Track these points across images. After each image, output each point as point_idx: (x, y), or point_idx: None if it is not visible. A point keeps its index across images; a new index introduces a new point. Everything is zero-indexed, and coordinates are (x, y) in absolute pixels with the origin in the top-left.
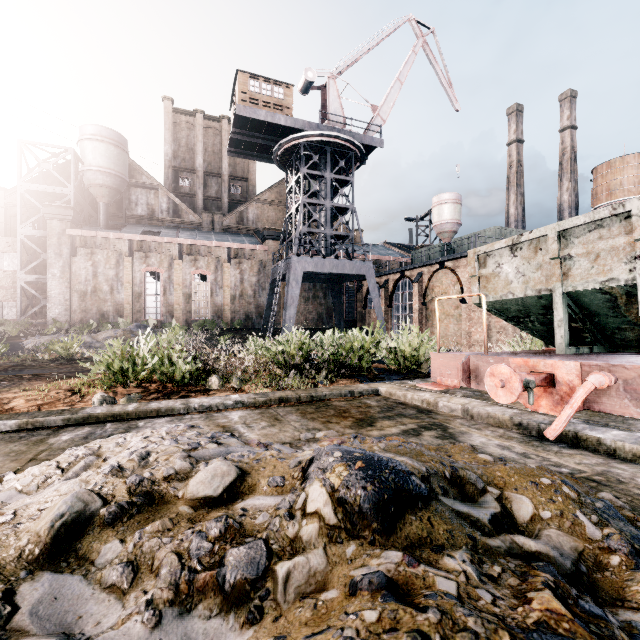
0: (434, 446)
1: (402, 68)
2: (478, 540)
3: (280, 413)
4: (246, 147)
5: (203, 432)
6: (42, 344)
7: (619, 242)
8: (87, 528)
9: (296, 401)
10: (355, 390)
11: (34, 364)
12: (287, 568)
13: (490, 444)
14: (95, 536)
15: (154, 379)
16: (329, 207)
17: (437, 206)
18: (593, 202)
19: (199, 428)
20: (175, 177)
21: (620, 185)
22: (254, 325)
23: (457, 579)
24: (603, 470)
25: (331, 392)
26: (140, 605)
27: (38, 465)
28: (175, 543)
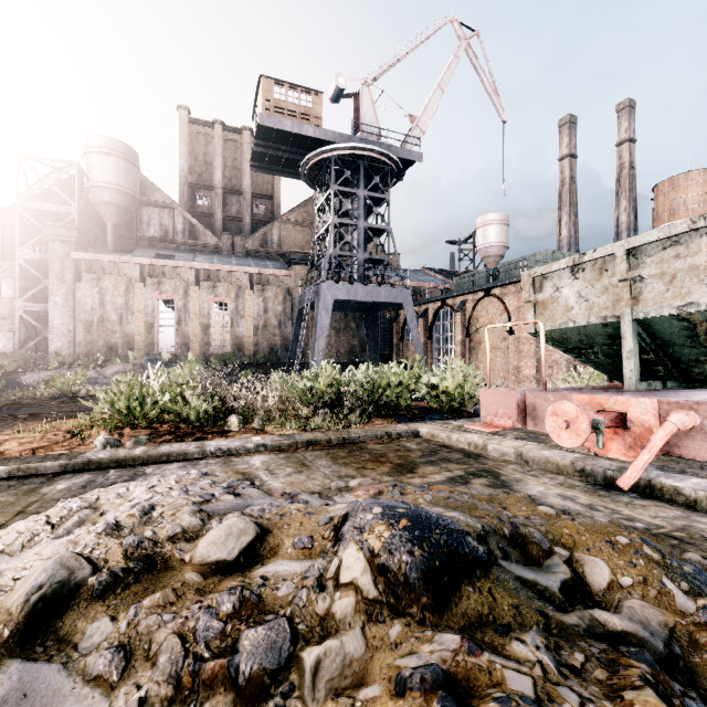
0: (486, 496)
1: (443, 74)
2: (551, 617)
3: (308, 458)
4: (270, 161)
5: (219, 481)
6: (42, 380)
7: (699, 261)
8: (71, 602)
9: (326, 444)
10: (393, 431)
11: (32, 402)
12: (316, 655)
13: (550, 494)
14: (80, 612)
15: (166, 419)
16: (362, 228)
17: (482, 227)
18: (654, 223)
19: (214, 476)
20: (191, 195)
21: (684, 204)
22: (279, 359)
23: (532, 673)
24: (684, 525)
25: (366, 434)
26: (131, 705)
27: (25, 520)
28: (178, 622)
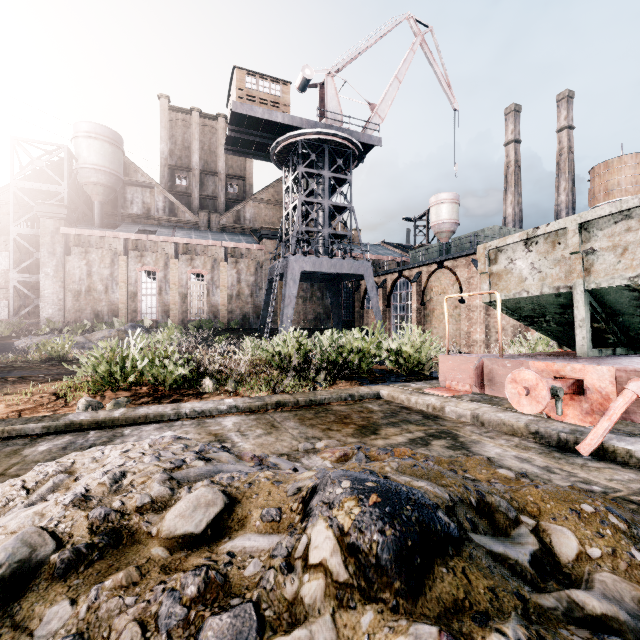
0: (446, 459)
1: (400, 66)
2: (528, 600)
3: (277, 419)
4: (243, 145)
5: (191, 444)
6: (33, 345)
7: None
8: (31, 582)
9: (294, 405)
10: (356, 393)
11: (24, 365)
12: None
13: (507, 456)
14: (40, 594)
15: (145, 382)
16: (327, 206)
17: (435, 206)
18: (591, 202)
19: (187, 439)
20: (171, 176)
21: (617, 185)
22: (251, 325)
23: None
24: (639, 488)
25: (331, 396)
26: None
27: (1, 484)
28: (140, 607)
